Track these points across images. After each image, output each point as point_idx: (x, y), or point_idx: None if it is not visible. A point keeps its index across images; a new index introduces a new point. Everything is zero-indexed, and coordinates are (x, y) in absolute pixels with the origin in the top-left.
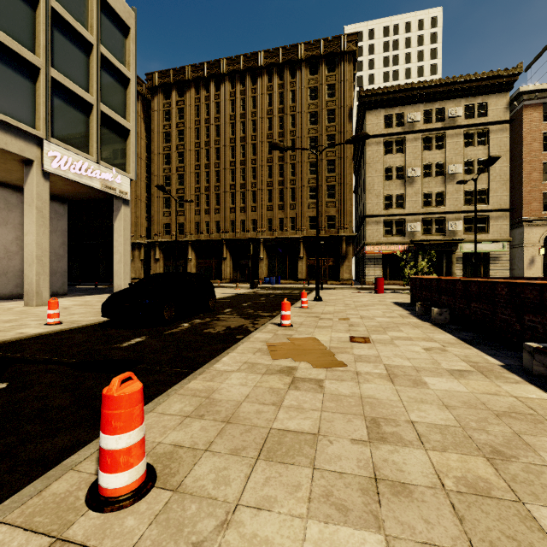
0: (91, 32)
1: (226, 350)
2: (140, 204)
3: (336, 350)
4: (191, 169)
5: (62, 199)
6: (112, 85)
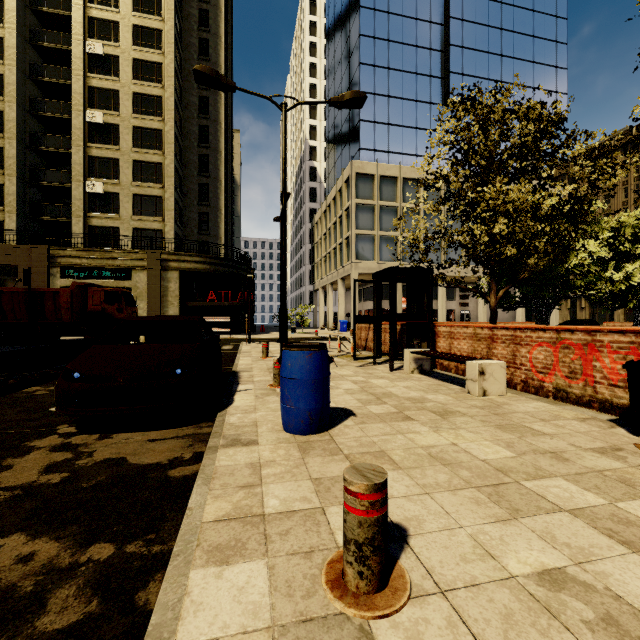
0: None
1: None
2: None
3: None
4: None
5: None
6: None
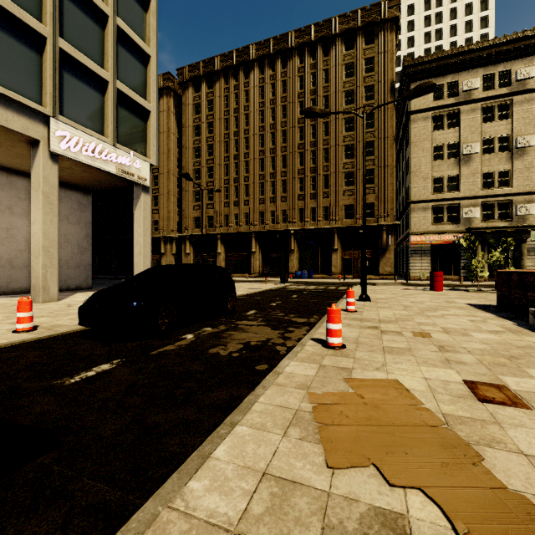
0: (106, 3)
1: (231, 414)
2: (172, 199)
3: (467, 432)
4: (221, 161)
5: (86, 190)
6: (130, 63)
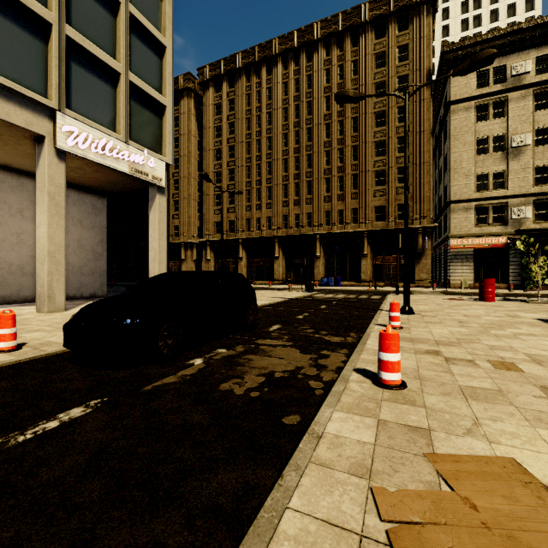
0: None
1: (241, 546)
2: (192, 203)
3: None
4: (242, 163)
5: (101, 192)
6: (144, 54)
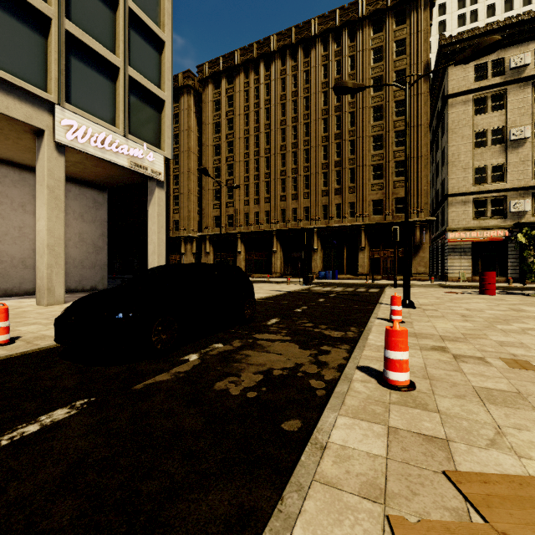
0: None
1: None
2: (192, 198)
3: None
4: (241, 158)
5: (101, 187)
6: (144, 49)
